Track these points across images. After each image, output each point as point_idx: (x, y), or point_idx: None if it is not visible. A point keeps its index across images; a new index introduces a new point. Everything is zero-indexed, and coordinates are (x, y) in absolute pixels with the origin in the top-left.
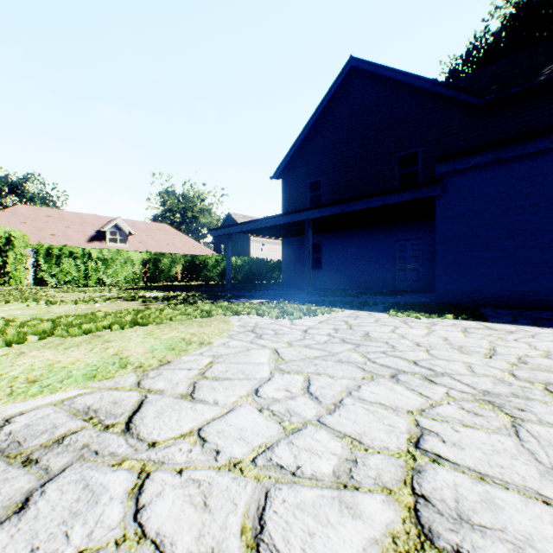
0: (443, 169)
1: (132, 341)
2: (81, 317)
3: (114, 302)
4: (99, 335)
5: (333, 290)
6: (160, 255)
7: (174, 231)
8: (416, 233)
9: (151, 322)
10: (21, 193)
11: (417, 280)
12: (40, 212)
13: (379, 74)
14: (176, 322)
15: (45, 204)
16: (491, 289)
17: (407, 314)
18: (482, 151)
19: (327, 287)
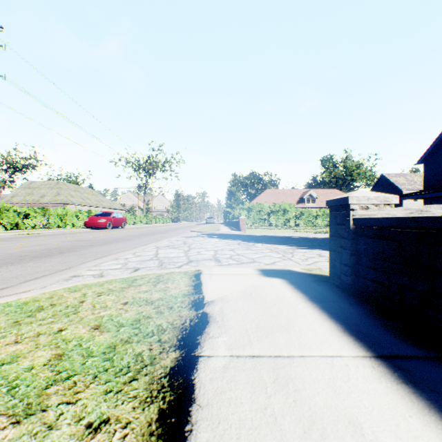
0: None
1: None
2: None
3: None
4: None
5: None
6: None
7: (340, 192)
8: None
9: None
10: (262, 182)
11: None
12: (274, 192)
13: None
14: None
15: (271, 186)
16: None
17: None
18: None
19: None
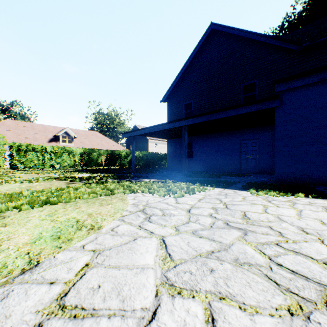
0: (281, 88)
1: (27, 225)
2: (5, 196)
3: (51, 181)
4: (5, 216)
5: (201, 172)
6: (91, 150)
7: (102, 135)
8: (254, 135)
9: (61, 201)
10: (8, 112)
11: (255, 166)
12: (19, 124)
13: (230, 33)
14: (83, 200)
15: (23, 119)
16: (317, 173)
17: (265, 192)
18: (310, 74)
19: (196, 170)
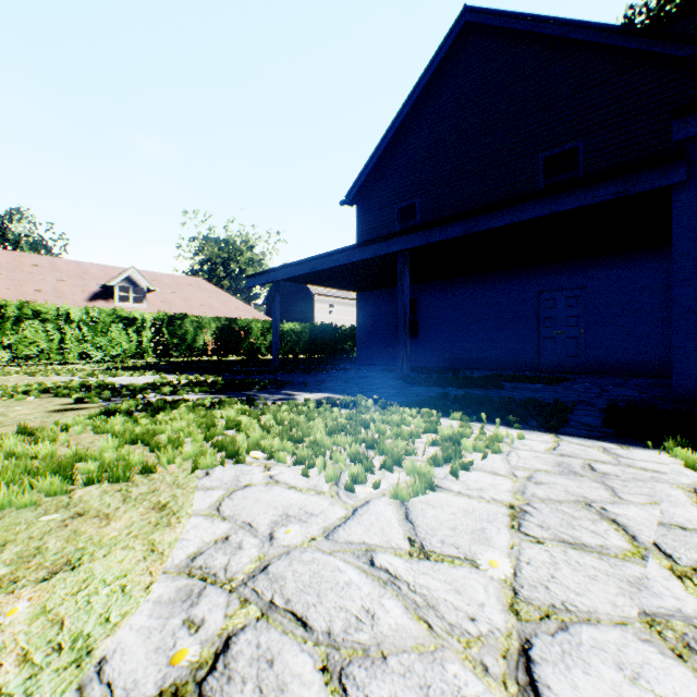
0: (692, 129)
1: None
2: None
3: (20, 401)
4: None
5: (443, 371)
6: (180, 317)
7: (212, 287)
8: (573, 279)
9: None
10: (2, 235)
11: (576, 354)
12: (22, 260)
13: (512, 29)
14: None
15: (35, 250)
16: None
17: None
18: None
19: (427, 364)
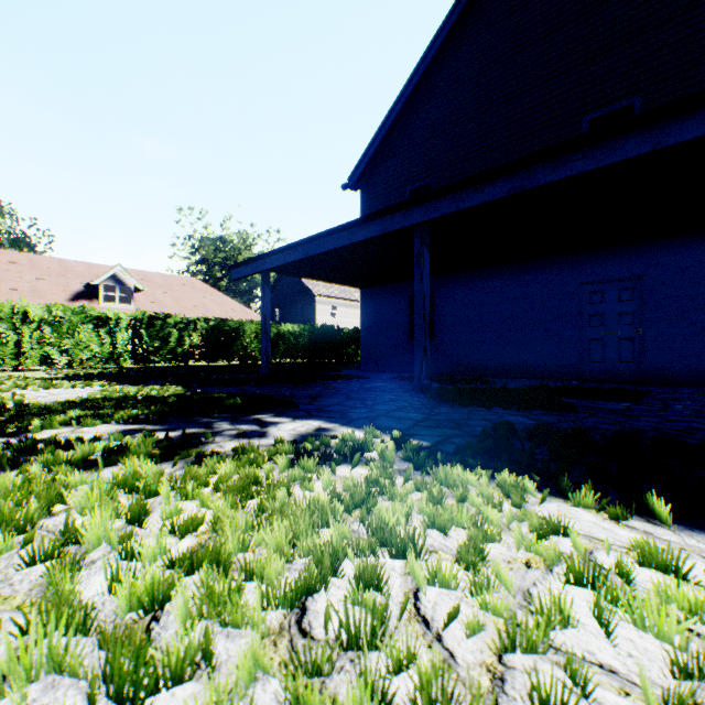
0: None
1: None
2: None
3: None
4: None
5: (469, 381)
6: (161, 317)
7: (206, 287)
8: (628, 267)
9: None
10: None
11: (632, 359)
12: None
13: None
14: None
15: (17, 247)
16: None
17: None
18: None
19: (443, 371)
